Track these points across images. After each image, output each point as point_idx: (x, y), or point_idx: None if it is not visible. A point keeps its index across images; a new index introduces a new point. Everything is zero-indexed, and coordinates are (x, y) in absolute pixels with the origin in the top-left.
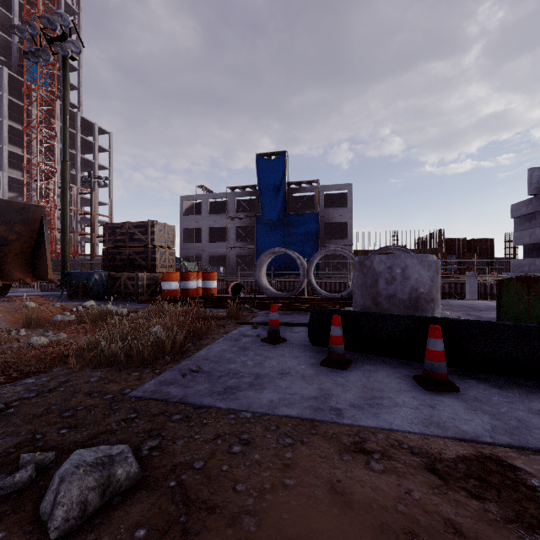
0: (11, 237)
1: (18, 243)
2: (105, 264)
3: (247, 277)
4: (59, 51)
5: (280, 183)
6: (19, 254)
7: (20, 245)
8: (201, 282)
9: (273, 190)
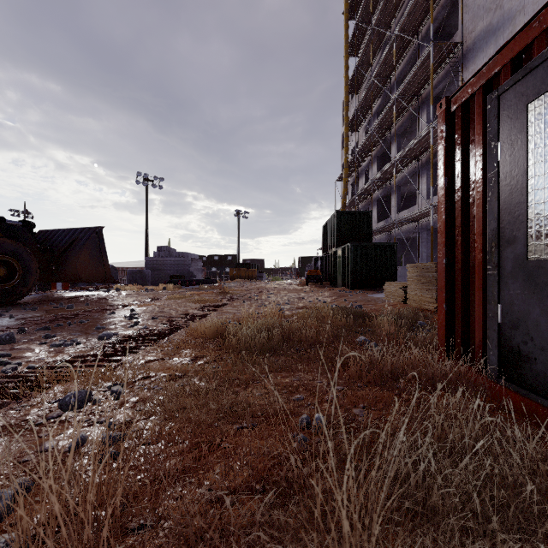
0: None
1: None
2: None
3: None
4: None
5: None
6: None
7: None
8: None
9: None
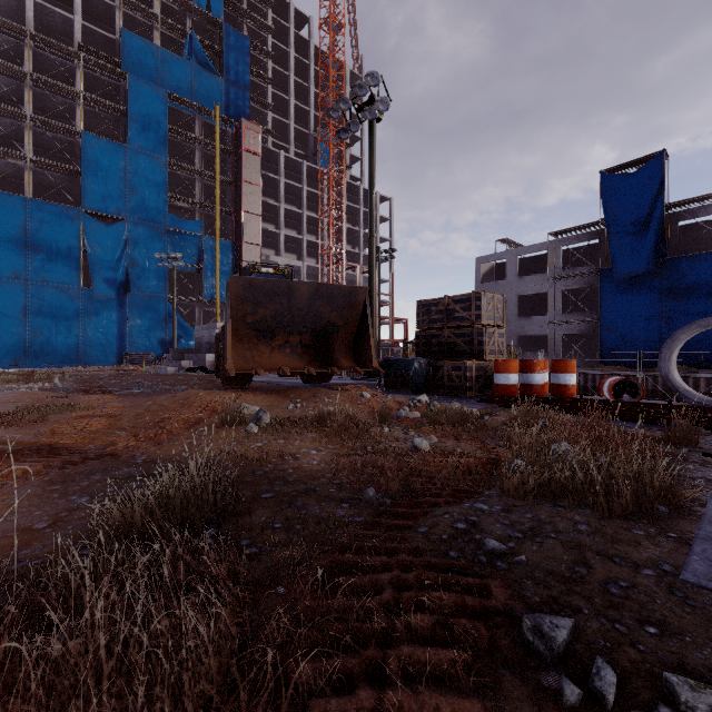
0: (339, 323)
1: (344, 329)
2: (418, 350)
3: (583, 367)
4: (367, 117)
5: (651, 208)
6: (344, 340)
7: (345, 331)
8: (546, 375)
9: (636, 222)
